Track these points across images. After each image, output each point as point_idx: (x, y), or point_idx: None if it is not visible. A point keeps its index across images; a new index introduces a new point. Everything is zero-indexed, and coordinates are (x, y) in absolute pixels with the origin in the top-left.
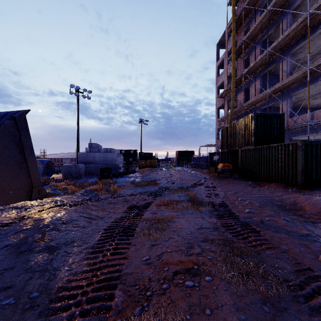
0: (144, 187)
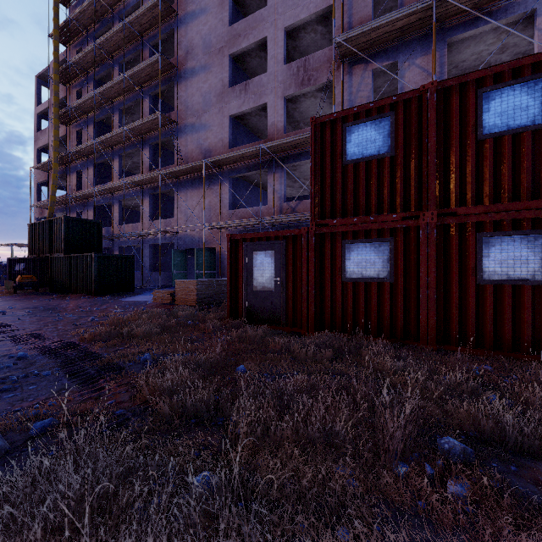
0: None
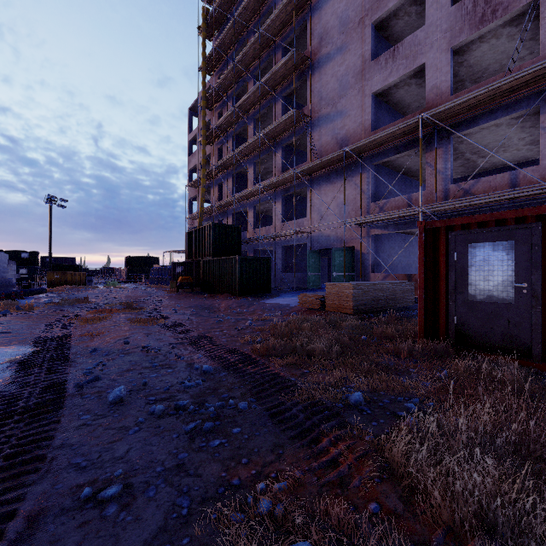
0: (71, 305)
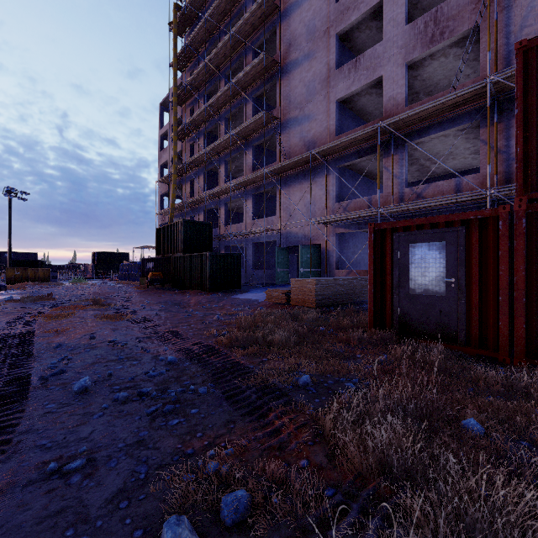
0: (33, 302)
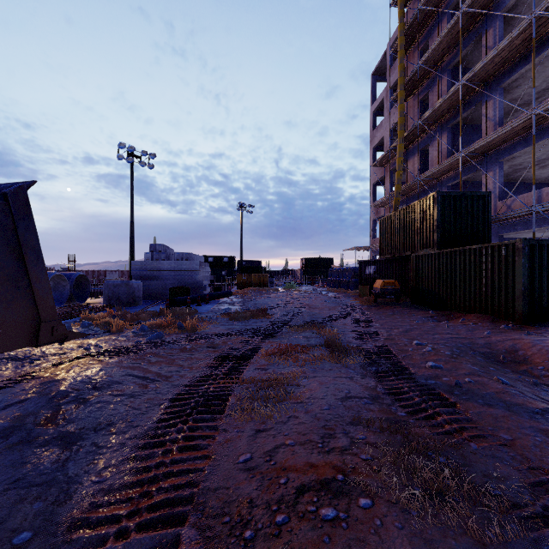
0: (245, 321)
